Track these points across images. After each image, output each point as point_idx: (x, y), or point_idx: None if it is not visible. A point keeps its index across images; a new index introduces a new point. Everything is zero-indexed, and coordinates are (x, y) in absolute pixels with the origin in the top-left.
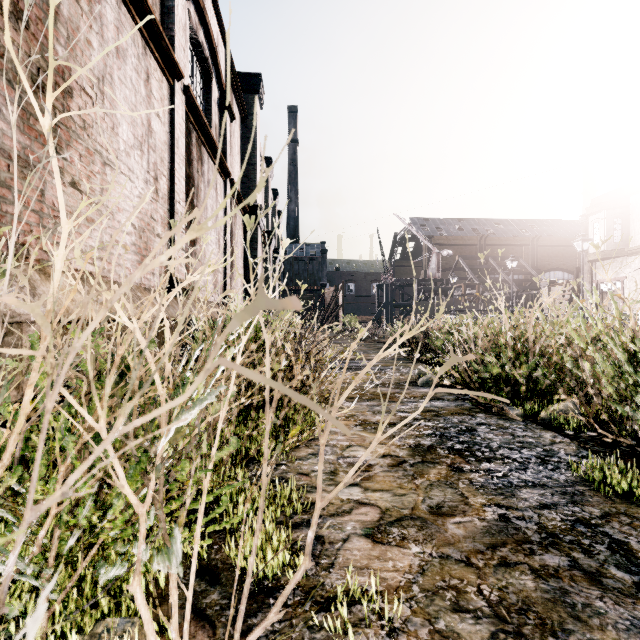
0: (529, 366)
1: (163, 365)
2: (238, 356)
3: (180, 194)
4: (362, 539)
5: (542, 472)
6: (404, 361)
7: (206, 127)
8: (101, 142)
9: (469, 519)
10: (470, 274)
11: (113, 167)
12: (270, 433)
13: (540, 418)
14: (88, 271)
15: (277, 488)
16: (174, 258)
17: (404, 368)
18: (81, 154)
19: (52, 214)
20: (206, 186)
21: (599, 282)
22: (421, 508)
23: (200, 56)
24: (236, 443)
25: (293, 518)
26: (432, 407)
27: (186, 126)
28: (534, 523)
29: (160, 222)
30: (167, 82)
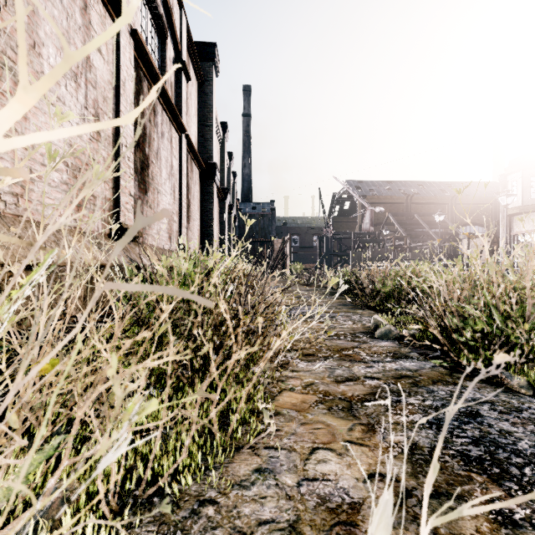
0: (532, 324)
1: None
2: None
3: (127, 138)
4: None
5: None
6: (352, 307)
7: (158, 77)
8: (13, 57)
9: None
10: (398, 228)
11: None
12: (196, 433)
13: None
14: None
15: None
16: (119, 203)
17: (354, 315)
18: None
19: None
20: (160, 137)
21: (517, 234)
22: None
23: (154, 13)
24: None
25: None
26: (404, 370)
27: (136, 73)
28: None
29: (102, 164)
30: (112, 20)
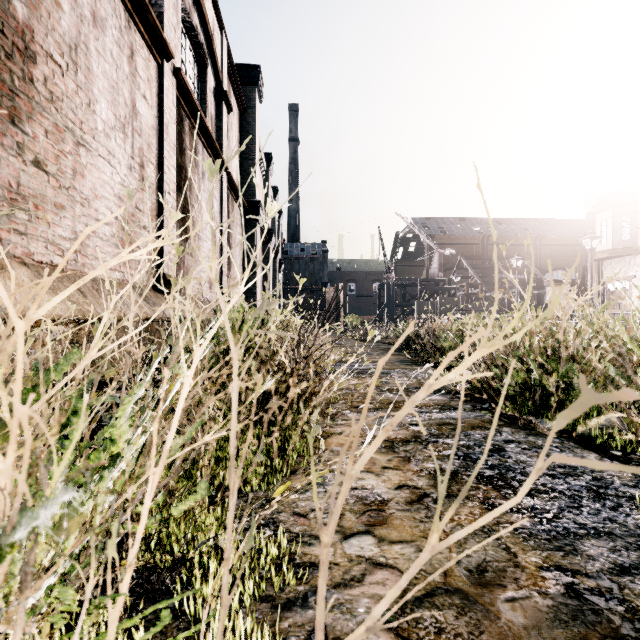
0: (562, 373)
1: (48, 398)
2: (187, 379)
3: (170, 184)
4: (381, 632)
5: (602, 512)
6: (410, 363)
7: (200, 115)
8: (73, 119)
9: (526, 593)
10: (473, 274)
11: (89, 148)
12: None
13: (577, 434)
14: (56, 264)
15: (263, 545)
16: (163, 253)
17: (411, 371)
18: (47, 130)
19: (8, 196)
20: (200, 178)
21: (606, 281)
22: (457, 573)
23: (194, 41)
24: (206, 489)
25: (284, 591)
26: (448, 419)
27: (177, 112)
28: (618, 601)
29: (147, 213)
30: (155, 62)
